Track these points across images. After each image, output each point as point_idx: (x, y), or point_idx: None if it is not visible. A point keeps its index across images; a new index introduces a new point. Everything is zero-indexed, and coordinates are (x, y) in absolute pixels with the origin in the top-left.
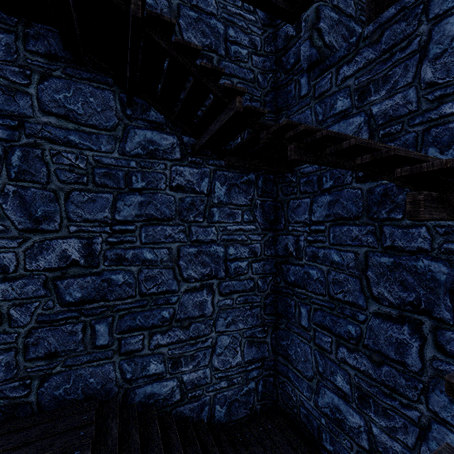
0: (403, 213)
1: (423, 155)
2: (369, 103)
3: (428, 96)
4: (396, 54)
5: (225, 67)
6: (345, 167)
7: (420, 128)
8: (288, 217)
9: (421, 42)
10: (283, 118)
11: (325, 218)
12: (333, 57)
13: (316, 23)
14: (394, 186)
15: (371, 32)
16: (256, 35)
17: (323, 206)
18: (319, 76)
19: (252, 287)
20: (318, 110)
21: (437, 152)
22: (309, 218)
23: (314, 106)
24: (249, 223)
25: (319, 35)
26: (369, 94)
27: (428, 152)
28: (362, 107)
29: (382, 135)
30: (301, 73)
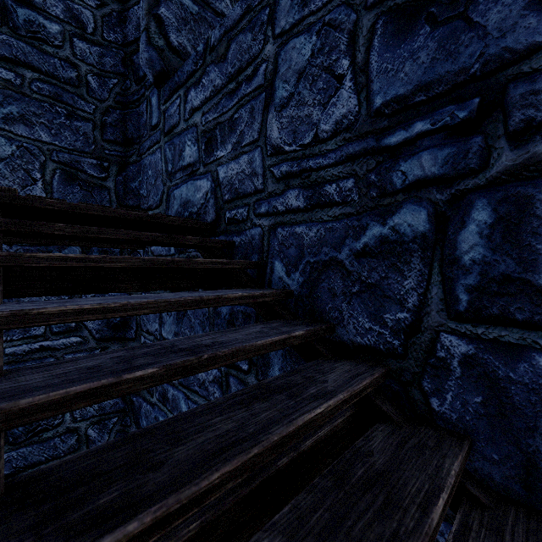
0: (249, 363)
1: (82, 392)
2: (216, 161)
3: (275, 170)
4: (243, 85)
5: (1, 43)
6: (124, 292)
7: (266, 221)
8: (140, 320)
9: (267, 73)
10: (134, 156)
11: (175, 337)
12: (182, 70)
13: (155, 5)
14: (241, 312)
15: (218, 41)
16: (83, 4)
17: (173, 317)
18: (169, 99)
19: (75, 445)
20: (168, 154)
21: (283, 270)
22: (159, 331)
23: (164, 146)
24: (66, 334)
25: (159, 28)
26: (215, 145)
27: (274, 268)
28: (209, 164)
29: (229, 220)
30: (152, 88)
